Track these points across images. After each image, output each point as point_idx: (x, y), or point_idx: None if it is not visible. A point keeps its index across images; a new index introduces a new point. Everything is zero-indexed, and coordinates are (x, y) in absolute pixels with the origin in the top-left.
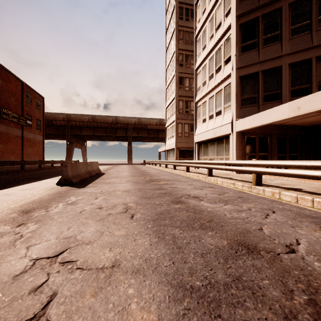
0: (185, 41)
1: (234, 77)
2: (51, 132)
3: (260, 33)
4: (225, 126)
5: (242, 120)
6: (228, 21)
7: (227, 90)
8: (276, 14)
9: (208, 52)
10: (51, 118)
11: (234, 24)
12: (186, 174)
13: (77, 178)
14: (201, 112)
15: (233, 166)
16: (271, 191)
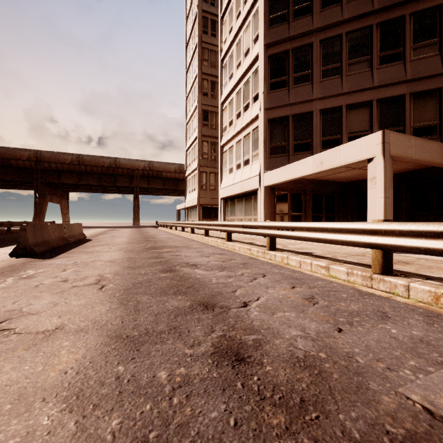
0: (210, 63)
1: (262, 119)
2: (8, 177)
3: (290, 70)
4: (253, 179)
5: (269, 172)
6: (257, 49)
7: (255, 134)
8: (307, 50)
9: (235, 84)
10: (8, 156)
11: (262, 54)
12: (204, 239)
13: (44, 247)
14: (227, 159)
15: (250, 229)
16: (281, 256)
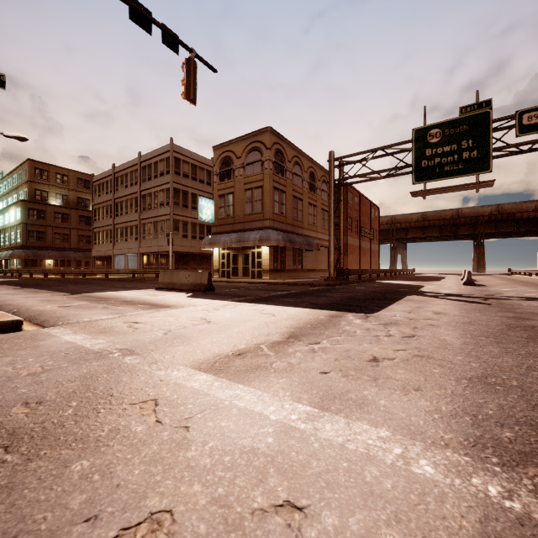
0: None
1: None
2: None
3: None
4: None
5: None
6: None
7: None
8: None
9: None
10: None
11: None
12: None
13: None
14: None
15: None
16: None
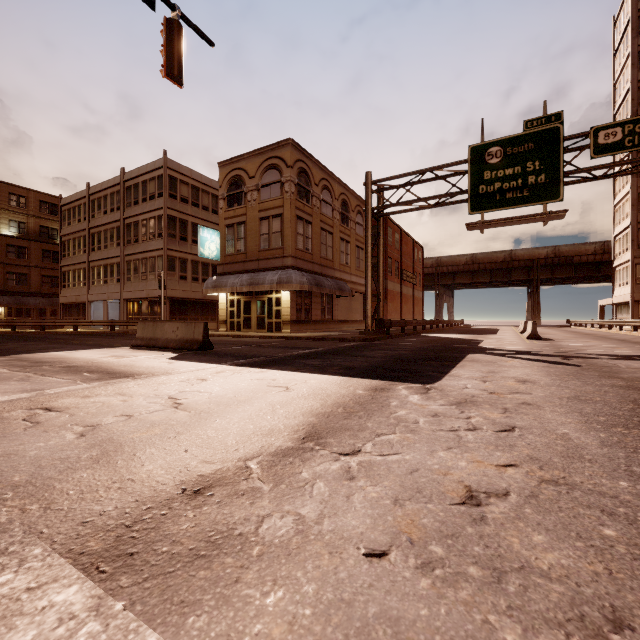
0: None
1: None
2: None
3: None
4: None
5: None
6: None
7: None
8: None
9: None
10: None
11: None
12: (632, 333)
13: None
14: None
15: None
16: None
